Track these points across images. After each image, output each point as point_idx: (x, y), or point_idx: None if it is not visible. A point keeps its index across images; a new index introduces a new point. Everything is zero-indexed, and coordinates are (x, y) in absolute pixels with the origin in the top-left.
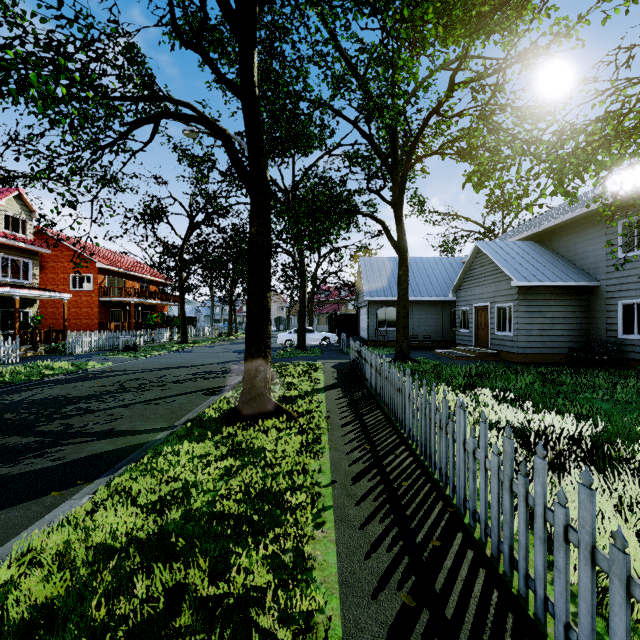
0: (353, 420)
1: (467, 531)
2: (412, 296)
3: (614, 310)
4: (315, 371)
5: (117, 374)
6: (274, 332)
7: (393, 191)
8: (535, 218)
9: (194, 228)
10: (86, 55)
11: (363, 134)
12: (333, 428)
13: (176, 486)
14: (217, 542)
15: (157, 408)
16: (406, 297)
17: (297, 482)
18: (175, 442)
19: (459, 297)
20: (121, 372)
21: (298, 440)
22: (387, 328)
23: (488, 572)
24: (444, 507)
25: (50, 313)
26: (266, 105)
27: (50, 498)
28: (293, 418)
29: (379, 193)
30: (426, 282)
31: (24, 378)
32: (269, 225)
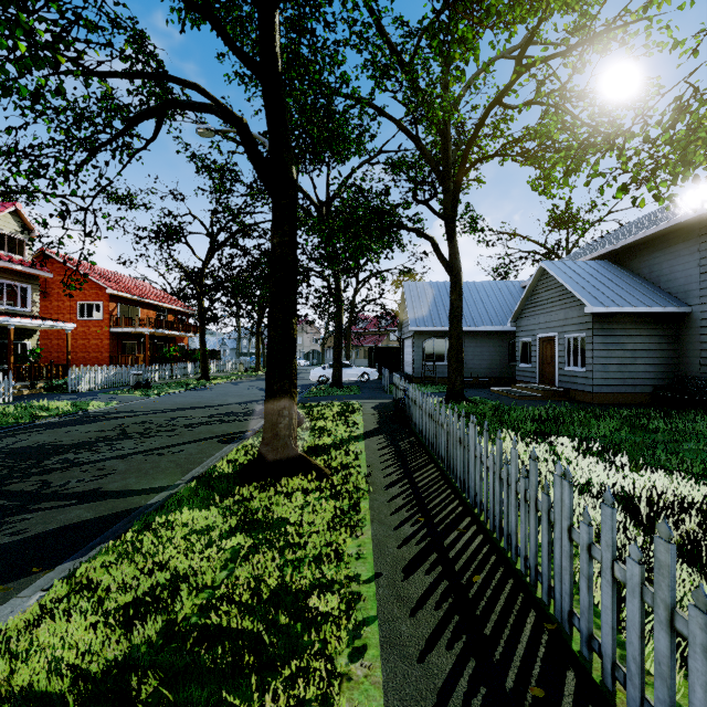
0: (400, 478)
1: (580, 668)
2: (464, 326)
3: None
4: (353, 413)
5: (121, 416)
6: (307, 367)
7: (444, 202)
8: (607, 235)
9: (216, 249)
10: (61, 15)
11: (409, 135)
12: (375, 490)
13: (162, 578)
14: (204, 685)
15: (159, 460)
16: (460, 326)
17: (327, 575)
18: (173, 508)
19: (519, 326)
20: (126, 414)
21: (330, 507)
22: (435, 362)
23: None
24: (538, 621)
25: (55, 345)
26: (294, 98)
27: None
28: (325, 475)
29: (428, 204)
30: (480, 309)
31: (11, 421)
32: (295, 234)
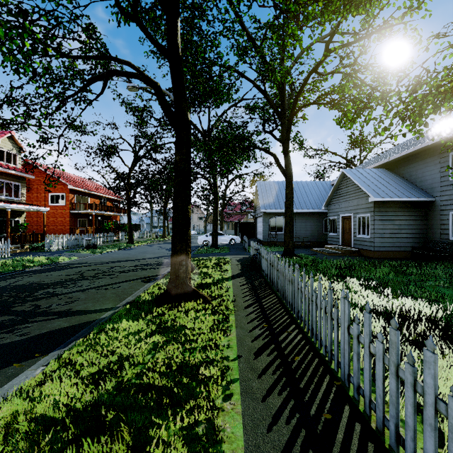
0: (254, 303)
1: (353, 404)
2: (295, 209)
3: (446, 219)
4: (224, 264)
5: (79, 266)
6: (195, 235)
7: (282, 131)
8: (385, 152)
9: (138, 160)
10: (48, 22)
11: (260, 90)
12: (238, 309)
13: (113, 359)
14: (141, 413)
15: (106, 292)
16: (291, 209)
17: (210, 356)
18: (116, 320)
19: (329, 209)
20: (83, 264)
21: (211, 319)
22: (277, 232)
23: (376, 446)
24: (331, 380)
25: (35, 221)
26: (188, 67)
27: (11, 369)
28: (208, 301)
29: (271, 133)
30: (305, 199)
31: (11, 269)
32: (189, 154)
